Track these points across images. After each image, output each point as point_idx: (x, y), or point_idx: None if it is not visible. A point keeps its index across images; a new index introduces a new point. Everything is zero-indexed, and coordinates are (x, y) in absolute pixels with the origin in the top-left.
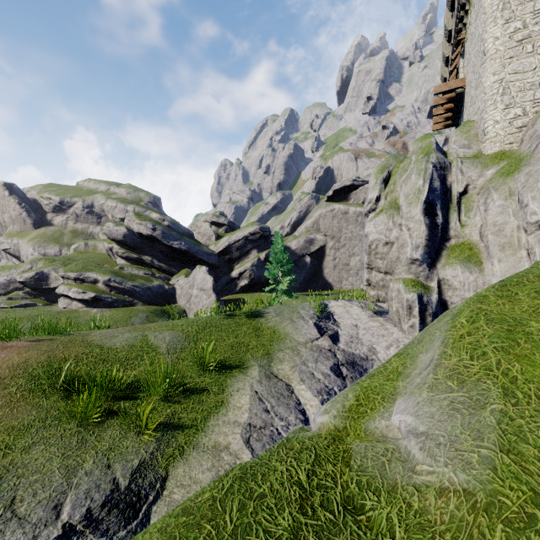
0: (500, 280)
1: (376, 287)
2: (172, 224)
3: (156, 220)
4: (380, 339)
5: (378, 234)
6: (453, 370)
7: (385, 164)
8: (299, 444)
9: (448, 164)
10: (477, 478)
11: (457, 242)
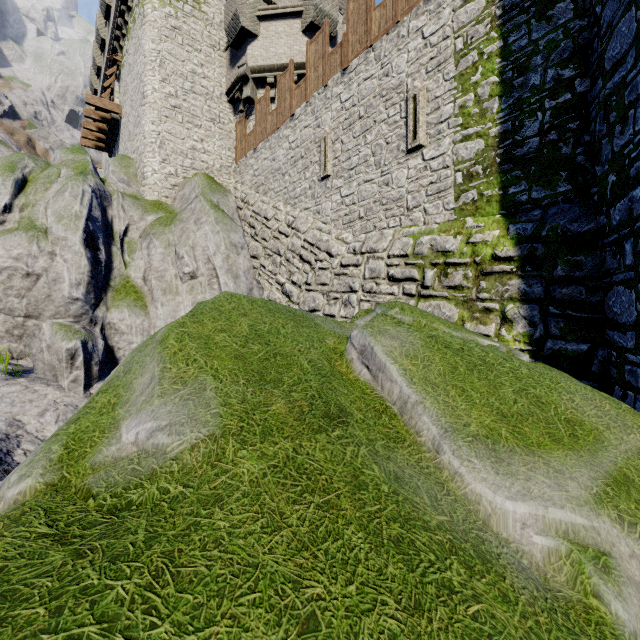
0: (191, 311)
1: (7, 337)
2: None
3: None
4: (27, 406)
5: (13, 261)
6: (176, 377)
7: (16, 160)
8: (2, 521)
9: (109, 194)
10: (214, 425)
11: (123, 284)
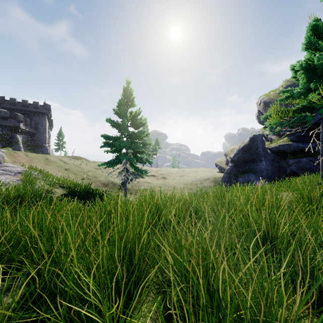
0: None
1: None
2: (286, 88)
3: (276, 91)
4: None
5: None
6: None
7: None
8: None
9: None
10: None
11: None
